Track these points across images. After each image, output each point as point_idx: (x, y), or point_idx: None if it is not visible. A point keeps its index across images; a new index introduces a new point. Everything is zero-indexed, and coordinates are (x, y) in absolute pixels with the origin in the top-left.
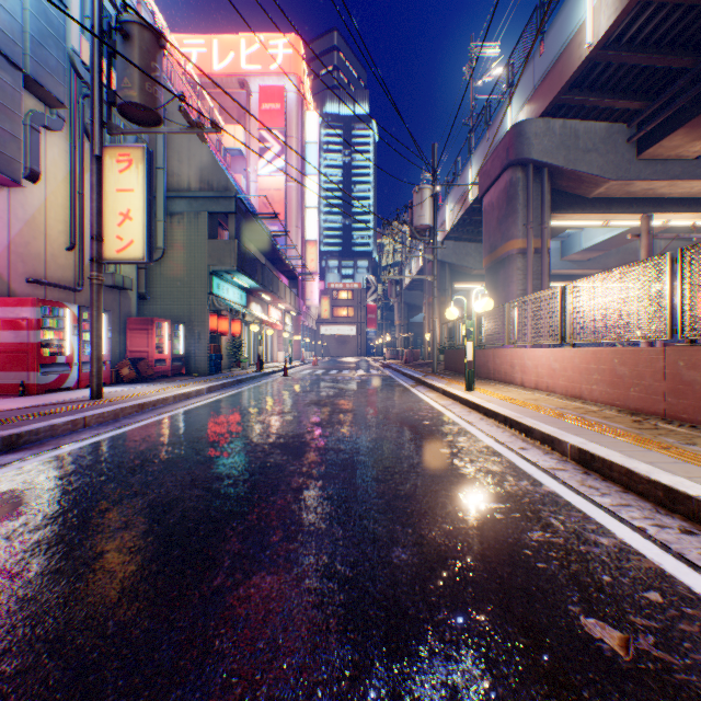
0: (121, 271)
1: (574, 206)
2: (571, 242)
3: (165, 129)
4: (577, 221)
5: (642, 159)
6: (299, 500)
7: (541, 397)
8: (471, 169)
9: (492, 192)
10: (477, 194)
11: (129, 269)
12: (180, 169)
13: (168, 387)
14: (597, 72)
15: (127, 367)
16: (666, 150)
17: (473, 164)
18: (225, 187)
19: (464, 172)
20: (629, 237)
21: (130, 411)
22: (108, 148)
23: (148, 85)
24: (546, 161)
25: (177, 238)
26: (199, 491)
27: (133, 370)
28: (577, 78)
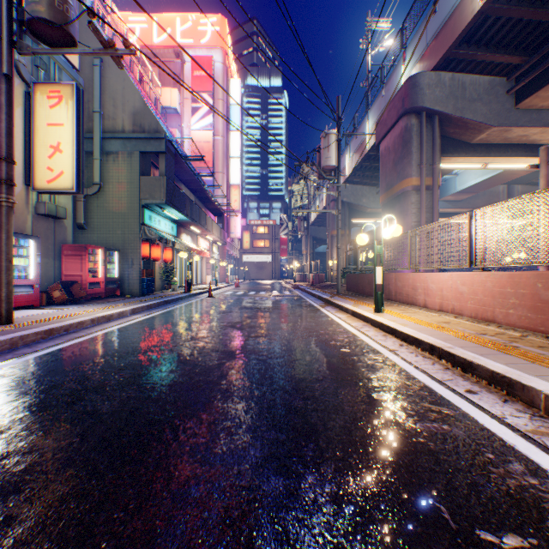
0: (55, 201)
1: (459, 150)
2: (447, 186)
3: (78, 50)
4: (461, 164)
5: (519, 108)
6: (174, 530)
7: (451, 319)
8: (368, 122)
9: (388, 138)
10: (373, 143)
11: (65, 201)
12: (115, 113)
13: (92, 309)
14: (485, 27)
15: (58, 290)
16: (541, 100)
17: (370, 118)
18: (155, 130)
19: (362, 125)
20: (528, 167)
21: (34, 338)
22: (39, 85)
23: (57, 2)
24: (437, 109)
25: (113, 174)
26: (16, 503)
27: (63, 293)
28: (467, 33)
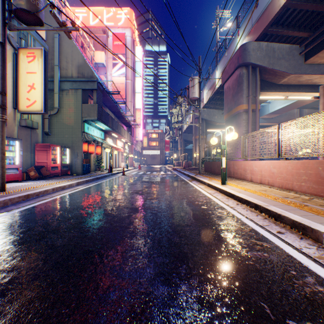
0: (31, 118)
1: (271, 88)
2: (264, 109)
3: (44, 27)
4: (272, 96)
5: (307, 63)
6: (99, 321)
7: (267, 188)
8: (217, 71)
9: (229, 81)
10: (220, 84)
11: (37, 118)
12: (67, 66)
13: (53, 182)
14: (287, 15)
15: (33, 171)
16: (320, 58)
17: (218, 69)
18: (91, 76)
19: (213, 73)
20: (313, 98)
21: (17, 200)
22: (22, 49)
23: None
24: (258, 64)
25: (66, 102)
26: (2, 303)
27: (36, 173)
28: (276, 18)
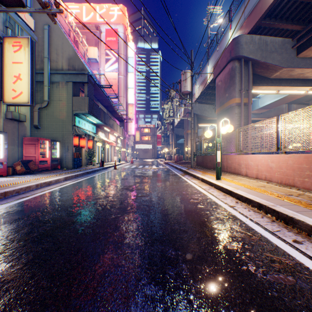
0: (19, 111)
1: (263, 82)
2: (253, 104)
3: (25, 9)
4: (263, 90)
5: (299, 57)
6: None
7: (265, 184)
8: (208, 66)
9: (221, 75)
10: (211, 78)
11: (25, 110)
12: (57, 58)
13: (39, 177)
14: (281, 7)
15: (19, 165)
16: None
17: (209, 64)
18: (82, 69)
19: (205, 68)
20: (311, 89)
21: None
22: (7, 38)
23: None
24: (251, 57)
25: (56, 95)
26: None
27: (23, 167)
28: (269, 11)
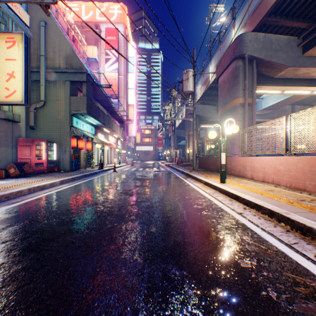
0: (13, 110)
1: (267, 82)
2: (256, 105)
3: None
4: (268, 91)
5: (305, 56)
6: None
7: (272, 188)
8: (211, 66)
9: (224, 74)
10: (214, 78)
11: (20, 110)
12: (54, 56)
13: (33, 181)
14: (286, 3)
15: (13, 168)
16: None
17: (212, 64)
18: (80, 67)
19: (207, 68)
20: None
21: None
22: (0, 33)
23: None
24: (255, 55)
25: (53, 95)
26: None
27: (16, 170)
28: (275, 7)
